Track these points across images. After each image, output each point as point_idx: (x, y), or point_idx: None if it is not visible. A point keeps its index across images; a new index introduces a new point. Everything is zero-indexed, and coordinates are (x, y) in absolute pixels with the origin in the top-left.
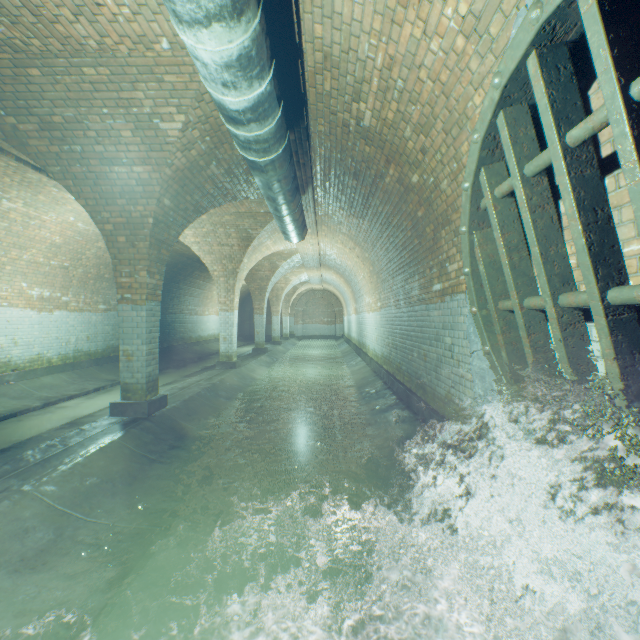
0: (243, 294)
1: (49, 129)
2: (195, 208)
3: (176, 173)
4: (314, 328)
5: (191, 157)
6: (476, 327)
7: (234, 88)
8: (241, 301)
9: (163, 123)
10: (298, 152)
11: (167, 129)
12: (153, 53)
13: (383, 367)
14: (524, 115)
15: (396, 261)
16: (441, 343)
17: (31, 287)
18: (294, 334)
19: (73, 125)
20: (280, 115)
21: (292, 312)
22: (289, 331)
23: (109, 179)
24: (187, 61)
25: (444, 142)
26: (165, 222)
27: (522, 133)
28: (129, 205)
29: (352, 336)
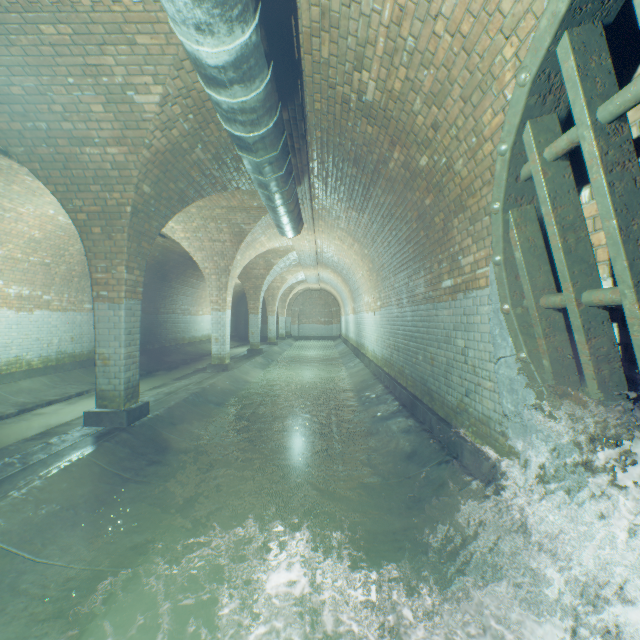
0: (238, 293)
1: (8, 102)
2: (180, 198)
3: (156, 156)
4: (311, 328)
5: (173, 138)
6: (508, 329)
7: (210, 33)
8: (236, 301)
9: (138, 96)
10: (293, 135)
11: (143, 103)
12: (121, 7)
13: (383, 370)
14: (597, 38)
15: (399, 257)
16: (452, 346)
17: (8, 285)
18: (291, 334)
19: (35, 98)
20: (269, 78)
21: (288, 312)
22: (285, 331)
23: (80, 162)
24: (161, 18)
25: (461, 112)
26: (146, 212)
27: (594, 63)
28: (104, 192)
29: (350, 336)
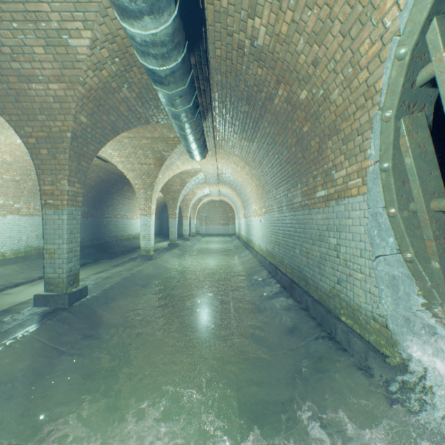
0: (162, 204)
1: None
2: (112, 128)
3: (90, 92)
4: (214, 228)
5: (103, 78)
6: (393, 230)
7: None
8: (161, 209)
9: (71, 39)
10: (199, 77)
11: (76, 46)
12: None
13: (267, 259)
14: None
15: (280, 174)
16: (325, 243)
17: None
18: (199, 232)
19: None
20: (176, 13)
21: (198, 217)
22: (196, 230)
23: (28, 96)
24: None
25: (340, 46)
26: (83, 138)
27: None
28: (48, 121)
29: (241, 234)
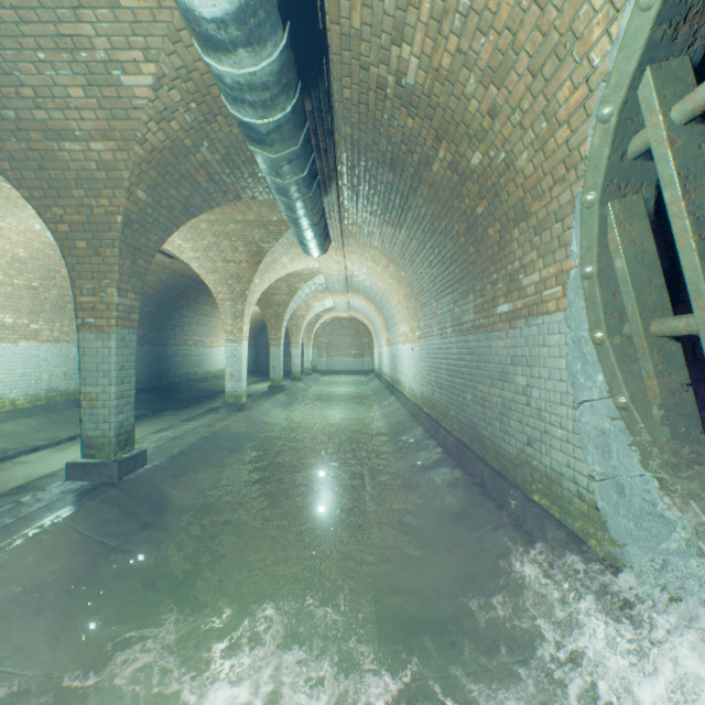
0: (259, 323)
1: None
2: (184, 207)
3: (152, 154)
4: (340, 362)
5: (172, 132)
6: (600, 364)
7: None
8: (257, 331)
9: (126, 76)
10: (317, 131)
11: (132, 86)
12: None
13: (423, 410)
14: None
15: (442, 278)
16: (509, 384)
17: None
18: (317, 368)
19: None
20: (285, 43)
21: (315, 343)
22: (312, 365)
23: (58, 160)
24: None
25: (529, 90)
26: (141, 223)
27: None
28: (89, 197)
29: (384, 371)
